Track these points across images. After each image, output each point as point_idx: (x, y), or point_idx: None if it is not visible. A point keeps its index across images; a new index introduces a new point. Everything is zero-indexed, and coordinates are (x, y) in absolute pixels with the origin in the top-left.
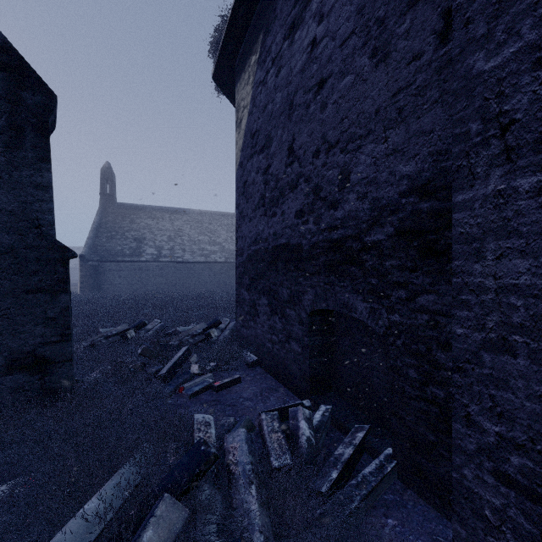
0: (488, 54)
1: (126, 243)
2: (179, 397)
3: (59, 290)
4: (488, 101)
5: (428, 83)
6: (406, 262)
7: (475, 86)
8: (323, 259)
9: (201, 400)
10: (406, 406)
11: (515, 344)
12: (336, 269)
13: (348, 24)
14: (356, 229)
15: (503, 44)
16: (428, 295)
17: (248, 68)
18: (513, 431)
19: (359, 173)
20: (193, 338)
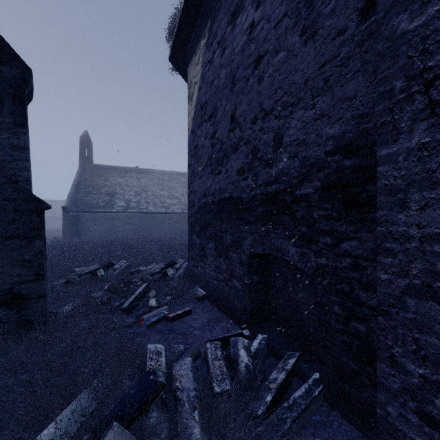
0: (412, 14)
1: (101, 197)
2: (139, 327)
3: (34, 237)
4: (412, 59)
5: (351, 55)
6: (331, 212)
7: (399, 46)
8: (260, 210)
9: (157, 329)
10: (331, 338)
11: (439, 291)
12: (271, 219)
13: (281, 8)
14: (288, 184)
15: (427, 3)
16: (351, 242)
17: (198, 50)
18: (438, 374)
19: (291, 135)
20: (152, 276)
